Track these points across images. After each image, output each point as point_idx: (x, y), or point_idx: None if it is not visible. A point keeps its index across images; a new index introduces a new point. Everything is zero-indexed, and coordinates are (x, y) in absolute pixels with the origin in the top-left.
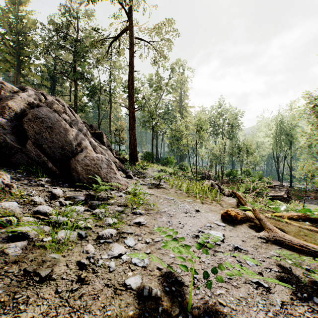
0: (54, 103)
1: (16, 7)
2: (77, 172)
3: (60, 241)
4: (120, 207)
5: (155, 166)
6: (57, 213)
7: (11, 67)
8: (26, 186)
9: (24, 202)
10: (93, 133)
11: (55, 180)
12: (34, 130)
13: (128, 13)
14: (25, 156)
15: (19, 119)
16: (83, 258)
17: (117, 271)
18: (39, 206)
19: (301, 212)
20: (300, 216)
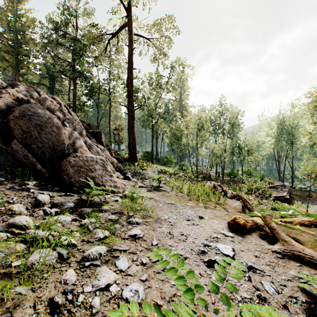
0: (47, 100)
1: (14, 6)
2: (68, 174)
3: (33, 265)
4: (115, 215)
5: (154, 166)
6: (39, 225)
7: (10, 66)
8: (7, 191)
9: (0, 211)
10: (91, 132)
11: (44, 183)
12: (21, 129)
13: (127, 9)
14: (10, 157)
15: (5, 117)
16: (59, 293)
17: (101, 312)
18: (16, 218)
19: (312, 217)
20: (311, 221)
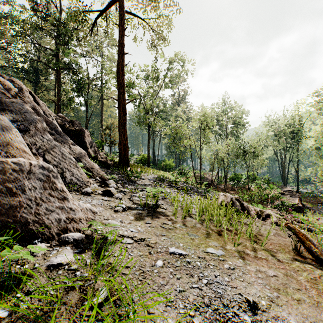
0: None
1: None
2: None
3: None
4: None
5: (151, 171)
6: None
7: None
8: None
9: None
10: (72, 130)
11: None
12: None
13: None
14: None
15: None
16: None
17: None
18: None
19: None
20: None
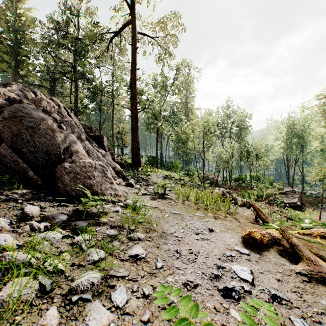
0: (43, 101)
1: (14, 4)
2: (63, 182)
3: (4, 303)
4: (114, 229)
5: (159, 171)
6: (22, 244)
7: (9, 67)
8: None
9: None
10: (93, 136)
11: (35, 192)
12: (11, 131)
13: (131, 6)
14: None
15: None
16: None
17: None
18: None
19: None
20: None
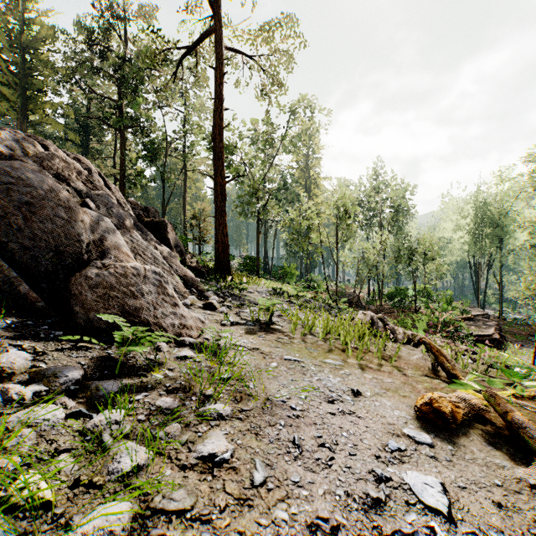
0: (58, 159)
1: (20, 4)
2: (84, 303)
3: None
4: (173, 395)
5: (262, 283)
6: None
7: (11, 108)
8: None
9: None
10: (149, 222)
11: (31, 323)
12: None
13: (214, 3)
14: None
15: None
16: None
17: None
18: None
19: None
20: None
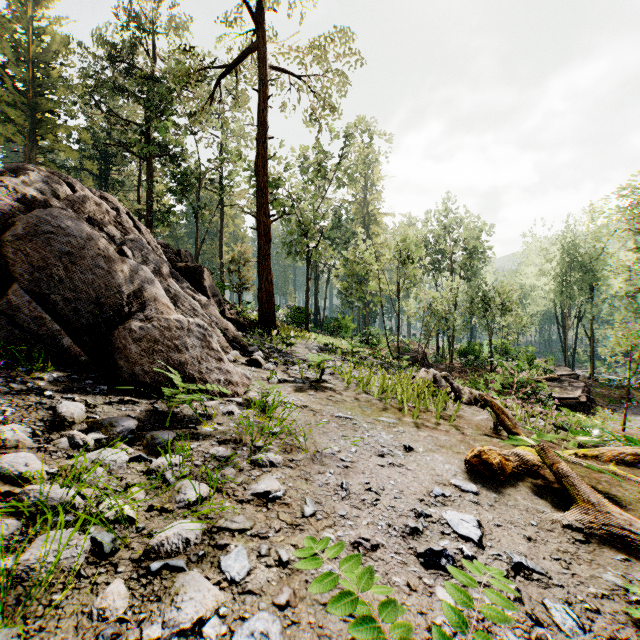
0: (89, 202)
1: (28, 11)
2: (128, 357)
3: (32, 573)
4: (225, 445)
5: (312, 337)
6: (56, 472)
7: (18, 133)
8: None
9: None
10: (183, 268)
11: (76, 377)
12: (30, 262)
13: (257, 16)
14: (6, 320)
15: None
16: None
17: None
18: (5, 457)
19: (639, 446)
20: (638, 455)
